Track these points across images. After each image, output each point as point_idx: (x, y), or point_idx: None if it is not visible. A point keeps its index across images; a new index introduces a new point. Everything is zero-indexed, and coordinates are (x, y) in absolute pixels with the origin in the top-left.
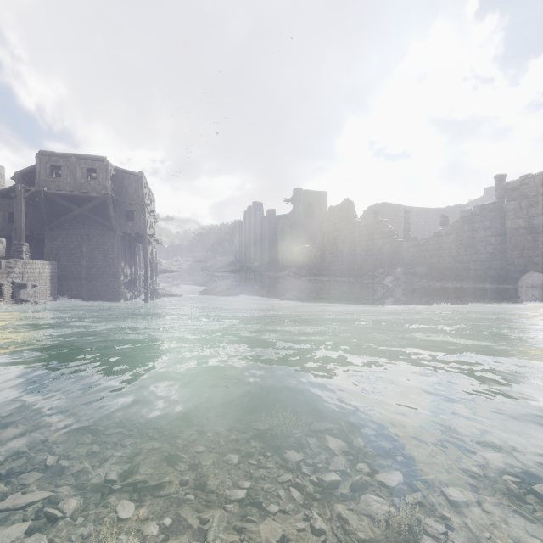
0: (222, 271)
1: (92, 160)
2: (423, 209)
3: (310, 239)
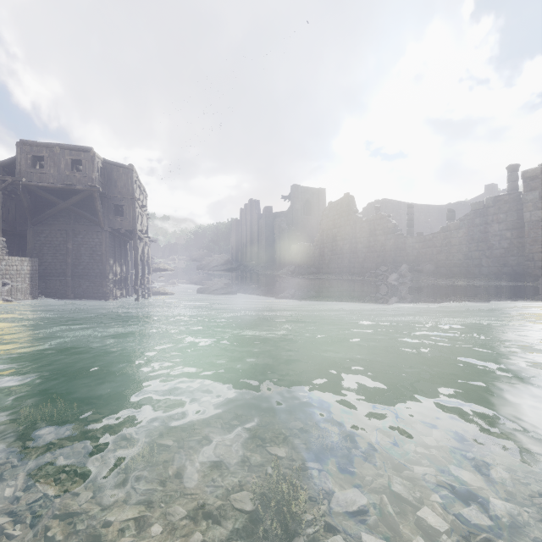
0: (218, 269)
1: (78, 151)
2: (424, 205)
3: (308, 237)
